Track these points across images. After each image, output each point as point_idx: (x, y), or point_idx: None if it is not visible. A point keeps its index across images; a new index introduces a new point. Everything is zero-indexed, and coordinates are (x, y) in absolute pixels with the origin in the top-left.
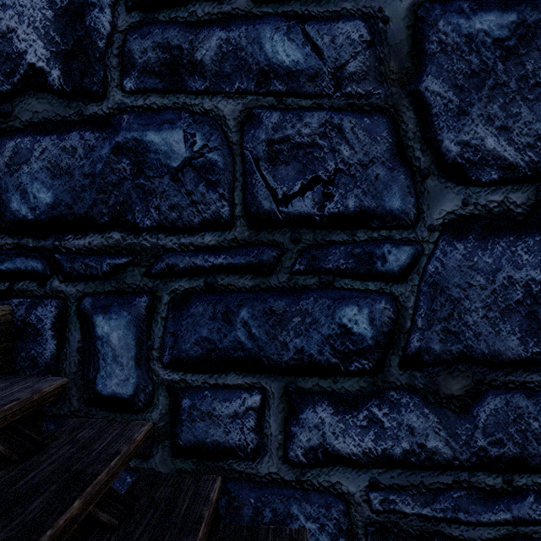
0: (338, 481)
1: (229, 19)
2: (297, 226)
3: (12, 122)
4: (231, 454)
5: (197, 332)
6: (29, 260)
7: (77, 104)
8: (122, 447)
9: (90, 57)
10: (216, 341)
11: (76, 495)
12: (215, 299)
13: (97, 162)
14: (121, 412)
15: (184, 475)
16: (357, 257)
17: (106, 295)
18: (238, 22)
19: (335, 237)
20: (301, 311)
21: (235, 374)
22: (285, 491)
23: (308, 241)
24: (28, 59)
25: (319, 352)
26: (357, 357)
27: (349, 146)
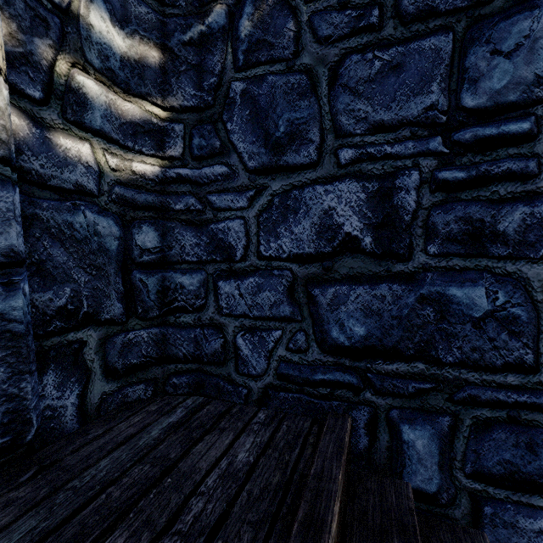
0: None
1: (533, 196)
2: None
3: (332, 274)
4: None
5: (499, 454)
6: (345, 375)
7: (386, 263)
8: None
9: (397, 228)
10: (519, 465)
11: None
12: (517, 430)
13: (403, 308)
14: (425, 503)
15: None
16: None
17: (411, 410)
18: None
19: None
20: None
21: (539, 497)
22: None
23: None
24: (345, 229)
25: None
26: None
27: None
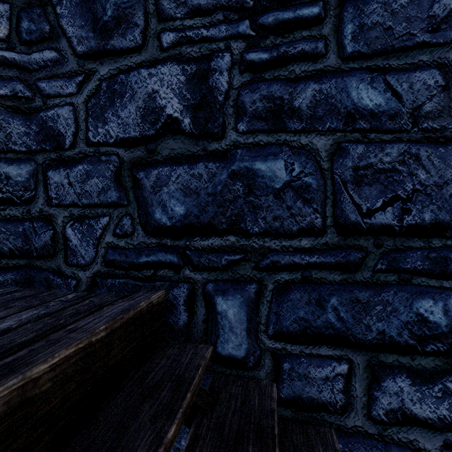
0: (415, 438)
1: (321, 74)
2: (379, 234)
3: (155, 156)
4: (323, 408)
5: (295, 313)
6: (167, 255)
7: (202, 142)
8: (272, 405)
9: (212, 108)
10: (311, 320)
11: (272, 444)
12: (309, 289)
13: (217, 185)
14: (235, 369)
15: (304, 426)
16: (432, 260)
17: (224, 282)
18: (329, 76)
19: (412, 243)
20: (382, 301)
21: (326, 347)
22: (368, 441)
23: (388, 246)
24: (167, 111)
25: (398, 335)
26: (433, 341)
27: (425, 171)
